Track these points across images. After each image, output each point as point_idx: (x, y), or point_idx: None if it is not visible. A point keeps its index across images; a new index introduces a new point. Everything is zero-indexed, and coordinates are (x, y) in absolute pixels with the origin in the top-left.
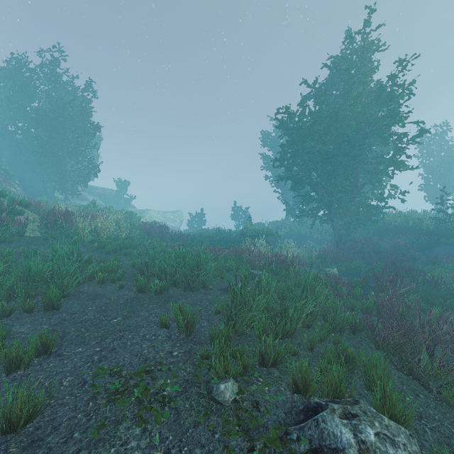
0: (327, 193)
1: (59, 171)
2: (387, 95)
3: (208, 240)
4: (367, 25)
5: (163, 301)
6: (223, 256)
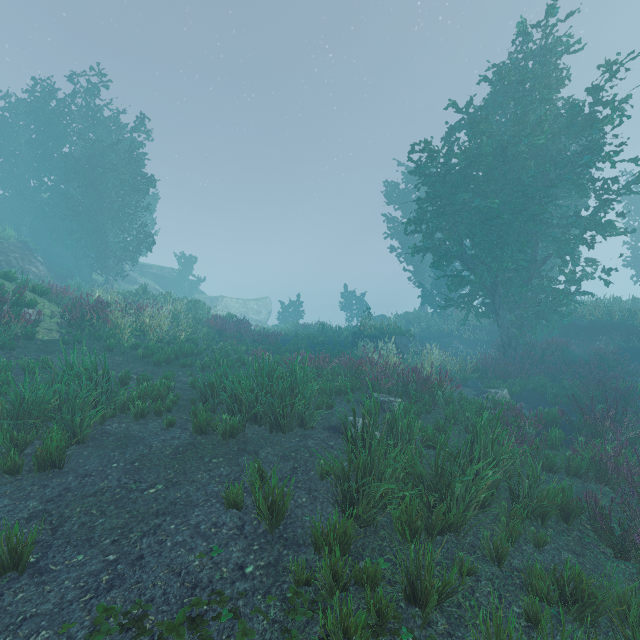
0: (489, 272)
1: (98, 243)
2: (586, 119)
3: (308, 341)
4: (551, 13)
5: (235, 450)
6: (331, 368)
